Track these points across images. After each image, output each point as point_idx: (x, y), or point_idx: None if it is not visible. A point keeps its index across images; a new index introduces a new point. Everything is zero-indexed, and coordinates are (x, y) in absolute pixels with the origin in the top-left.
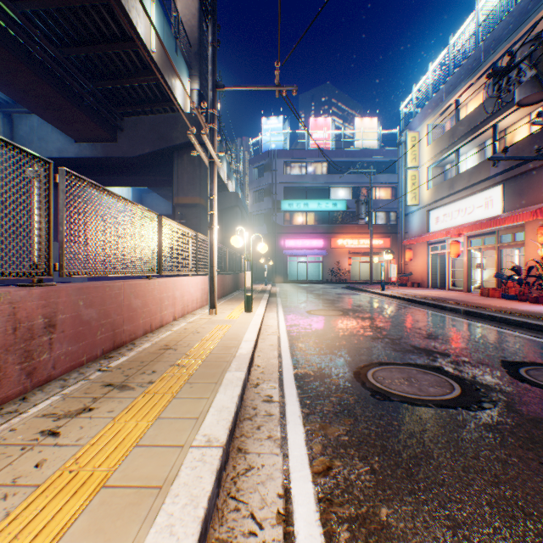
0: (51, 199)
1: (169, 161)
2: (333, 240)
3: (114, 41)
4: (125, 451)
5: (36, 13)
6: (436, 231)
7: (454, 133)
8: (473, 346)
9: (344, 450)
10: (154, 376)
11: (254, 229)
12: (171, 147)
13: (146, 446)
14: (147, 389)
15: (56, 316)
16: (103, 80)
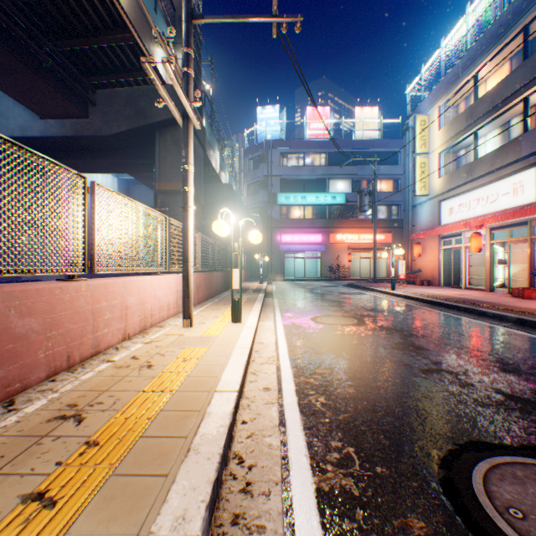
0: None
1: (150, 143)
2: (332, 235)
3: None
4: None
5: None
6: (451, 223)
7: (473, 112)
8: None
9: None
10: None
11: (249, 224)
12: (152, 124)
13: None
14: None
15: None
16: (66, 39)
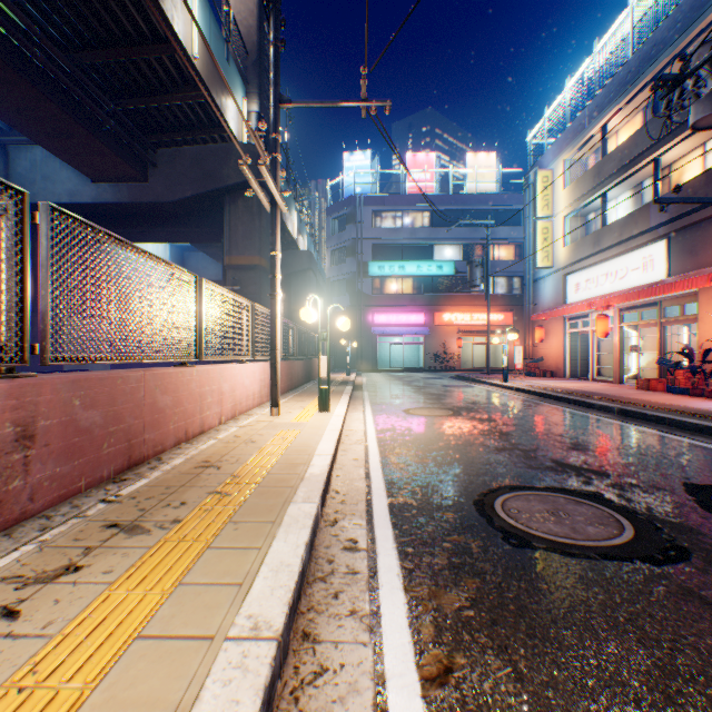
0: (25, 248)
1: (218, 208)
2: (438, 314)
3: (143, 42)
4: (117, 649)
5: (34, 4)
6: (576, 302)
7: (600, 171)
8: (639, 461)
9: (470, 637)
10: (183, 510)
11: (332, 300)
12: (221, 188)
13: (153, 638)
14: (169, 532)
15: (35, 422)
16: (129, 97)
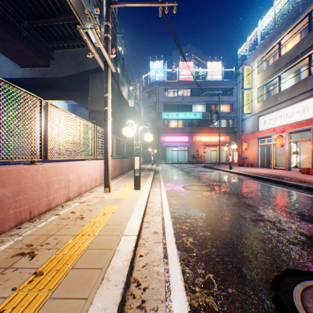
0: None
1: (86, 82)
2: (194, 137)
3: None
4: None
5: None
6: (265, 129)
7: (278, 64)
8: None
9: None
10: None
11: (145, 130)
12: (87, 71)
13: None
14: None
15: None
16: (35, 19)
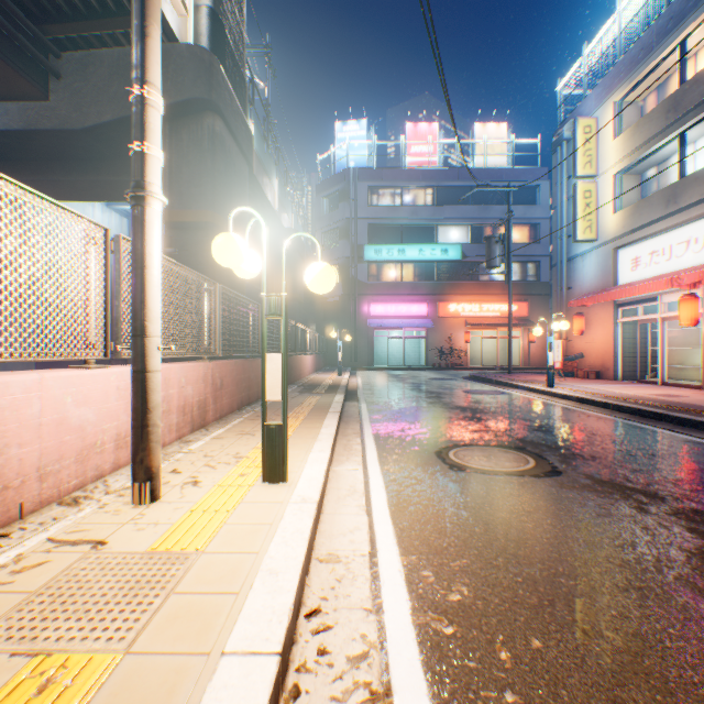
0: None
1: None
2: (443, 305)
3: None
4: None
5: None
6: (638, 280)
7: (679, 102)
8: None
9: None
10: None
11: None
12: None
13: None
14: None
15: None
16: None
